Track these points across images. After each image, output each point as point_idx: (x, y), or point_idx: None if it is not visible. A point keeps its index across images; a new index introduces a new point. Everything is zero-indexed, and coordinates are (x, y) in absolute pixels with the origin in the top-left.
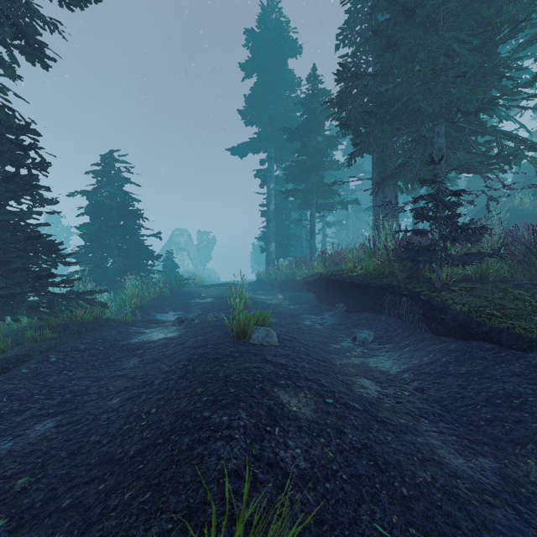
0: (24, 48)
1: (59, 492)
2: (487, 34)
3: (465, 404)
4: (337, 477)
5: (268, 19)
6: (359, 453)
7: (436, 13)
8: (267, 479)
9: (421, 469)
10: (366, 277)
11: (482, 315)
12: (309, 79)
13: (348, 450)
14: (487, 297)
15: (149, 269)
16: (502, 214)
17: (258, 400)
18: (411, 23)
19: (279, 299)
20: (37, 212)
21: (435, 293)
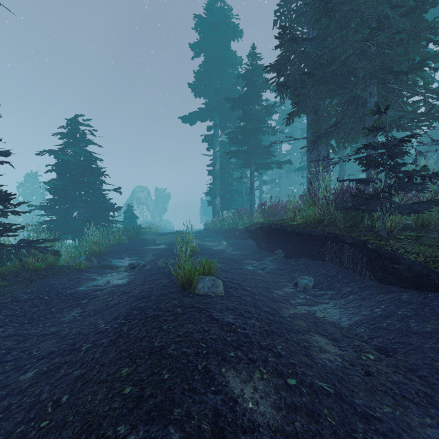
0: None
1: None
2: None
3: None
4: None
5: (214, 7)
6: None
7: None
8: None
9: None
10: (306, 226)
11: None
12: (249, 56)
13: None
14: None
15: (110, 220)
16: None
17: (200, 397)
18: None
19: (224, 246)
20: None
21: (382, 241)
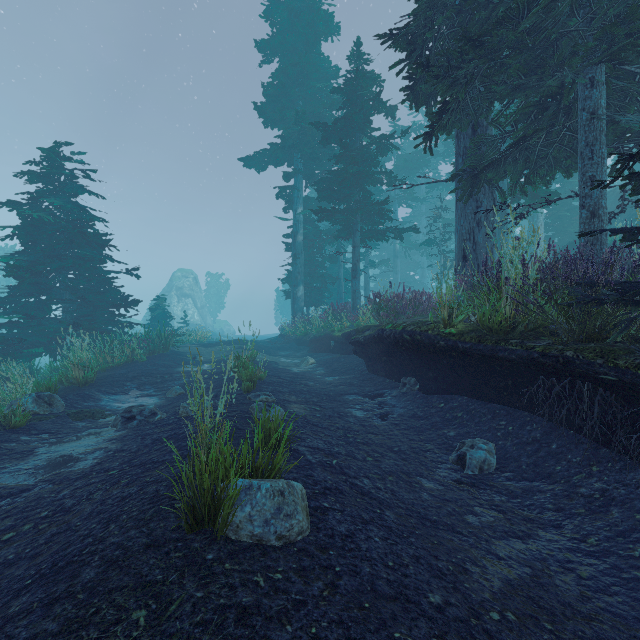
0: None
1: None
2: None
3: None
4: None
5: None
6: None
7: None
8: None
9: None
10: (481, 336)
11: None
12: (351, 56)
13: None
14: None
15: (120, 321)
16: None
17: None
18: None
19: (310, 365)
20: None
21: None
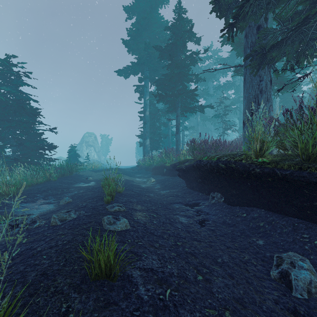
0: None
1: None
2: None
3: None
4: None
5: None
6: None
7: None
8: None
9: None
10: (299, 164)
11: None
12: (175, 9)
13: None
14: None
15: (45, 157)
16: None
17: None
18: None
19: (152, 182)
20: None
21: None
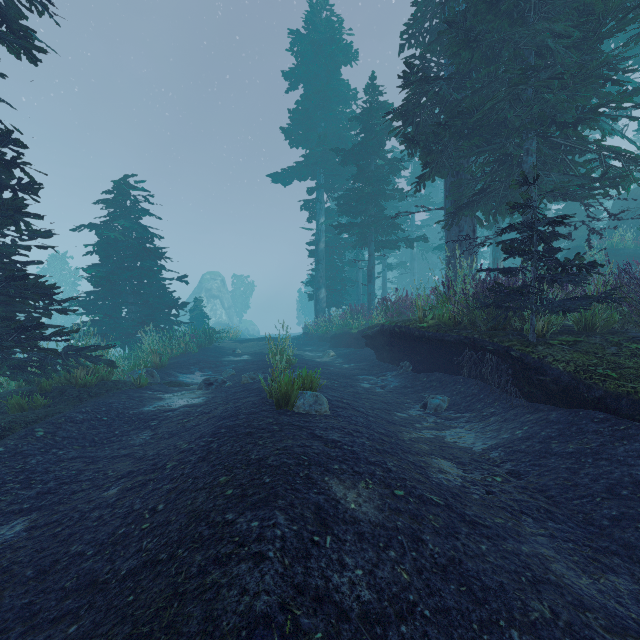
0: (5, 34)
1: (12, 635)
2: (590, 26)
3: (579, 496)
4: (417, 614)
5: (318, 19)
6: (445, 573)
7: (526, 1)
8: (314, 625)
9: (534, 597)
10: (439, 328)
11: (594, 377)
12: (366, 89)
13: (429, 569)
14: (597, 353)
15: (173, 320)
16: (598, 254)
17: (303, 495)
18: (495, 14)
19: (331, 357)
20: (24, 246)
21: (529, 348)
